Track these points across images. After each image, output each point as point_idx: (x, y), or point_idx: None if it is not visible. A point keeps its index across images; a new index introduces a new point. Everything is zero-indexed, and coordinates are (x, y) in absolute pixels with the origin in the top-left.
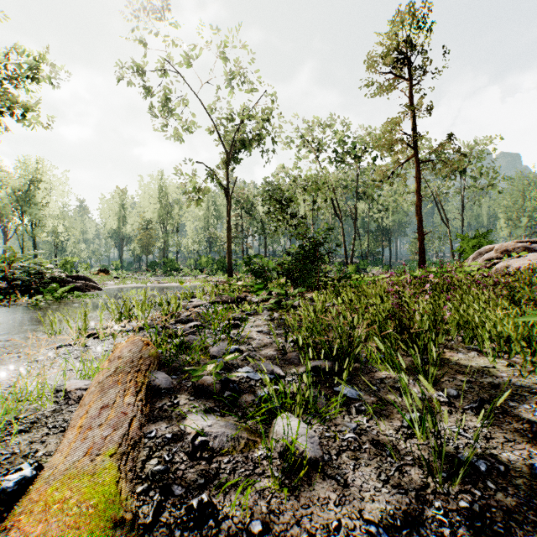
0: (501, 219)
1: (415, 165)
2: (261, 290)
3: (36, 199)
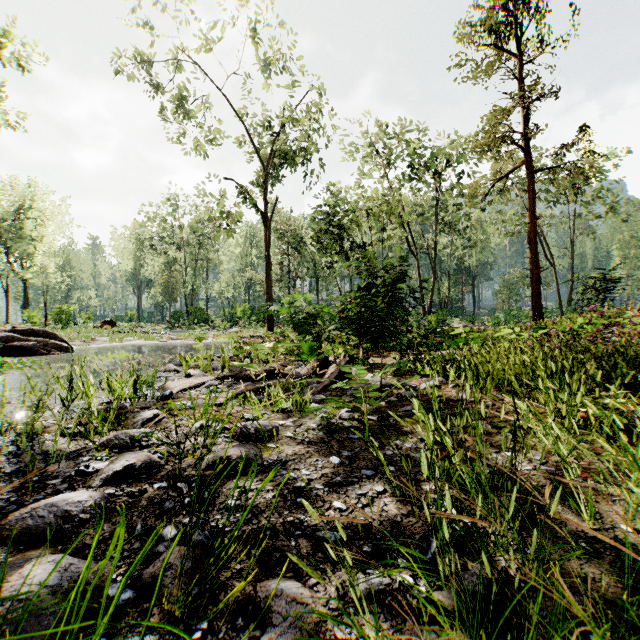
0: (615, 257)
1: (527, 175)
2: (311, 354)
3: (25, 231)
